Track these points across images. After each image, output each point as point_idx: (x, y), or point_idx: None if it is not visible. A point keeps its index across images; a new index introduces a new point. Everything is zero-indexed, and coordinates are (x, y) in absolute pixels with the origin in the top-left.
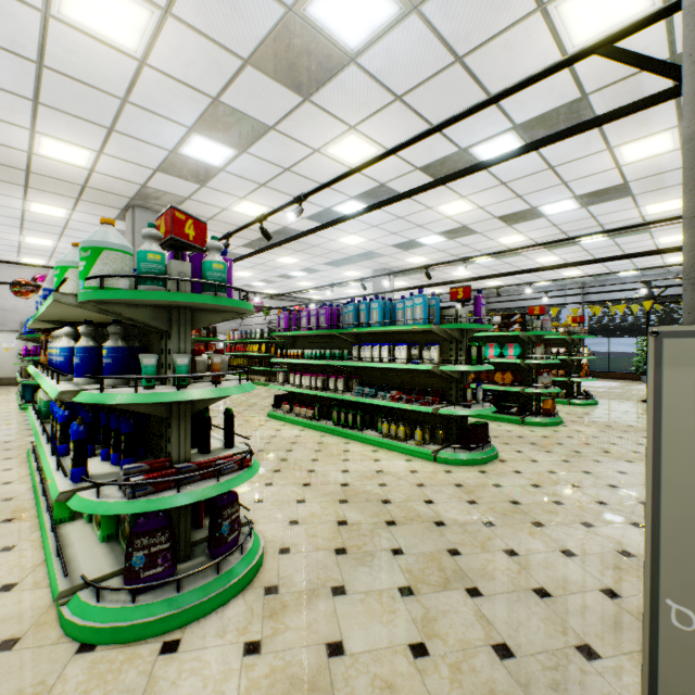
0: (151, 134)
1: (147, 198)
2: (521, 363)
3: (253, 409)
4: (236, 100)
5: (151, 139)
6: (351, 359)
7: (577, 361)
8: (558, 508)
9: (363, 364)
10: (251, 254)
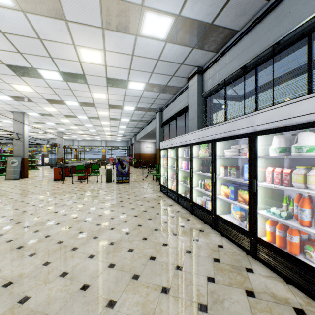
0: None
1: None
2: None
3: None
4: None
5: None
6: None
7: (34, 160)
8: None
9: None
10: None
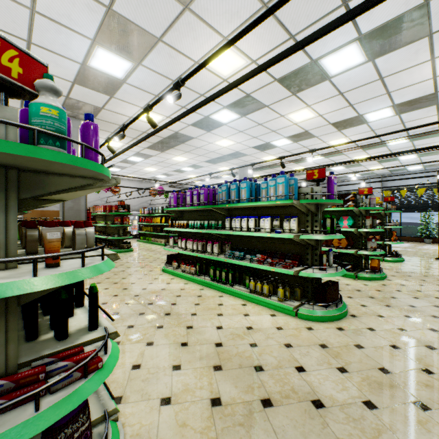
0: (62, 46)
1: (72, 108)
2: (355, 231)
3: (152, 265)
4: (126, 9)
5: (63, 52)
6: (224, 229)
7: (388, 229)
8: (432, 380)
9: (234, 232)
10: (140, 140)
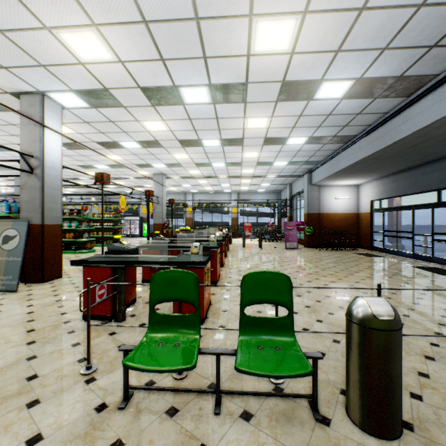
0: None
1: None
2: (76, 229)
3: None
4: None
5: None
6: None
7: (118, 228)
8: None
9: None
10: None
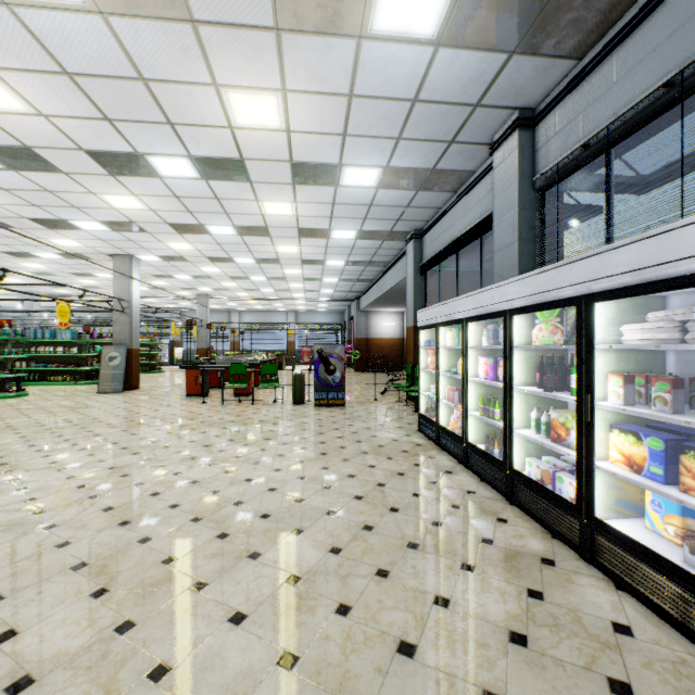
0: None
1: None
2: None
3: None
4: None
5: None
6: (29, 353)
7: (155, 353)
8: None
9: (41, 354)
10: None
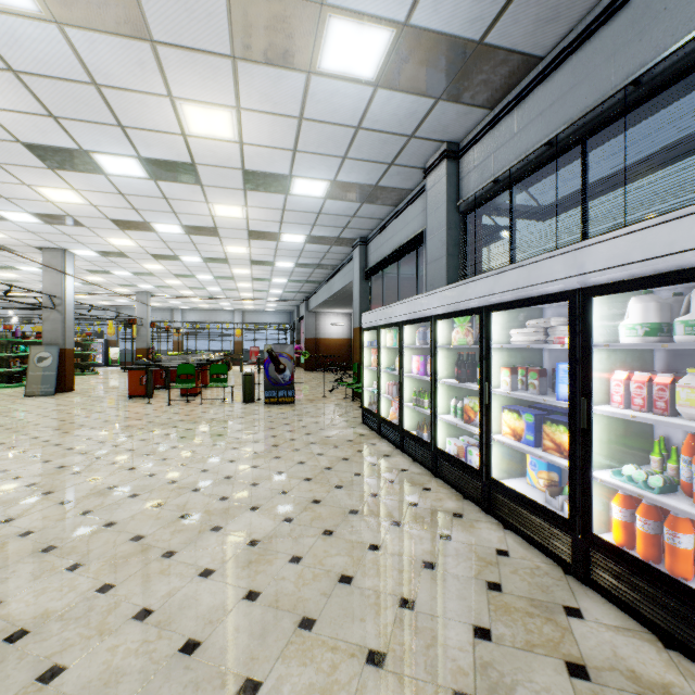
0: None
1: None
2: None
3: None
4: None
5: None
6: None
7: (88, 354)
8: None
9: None
10: None
